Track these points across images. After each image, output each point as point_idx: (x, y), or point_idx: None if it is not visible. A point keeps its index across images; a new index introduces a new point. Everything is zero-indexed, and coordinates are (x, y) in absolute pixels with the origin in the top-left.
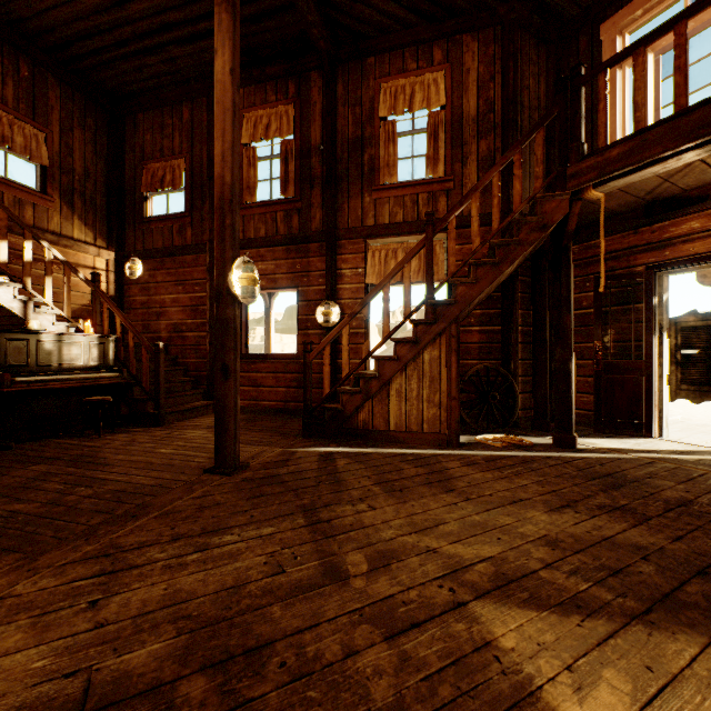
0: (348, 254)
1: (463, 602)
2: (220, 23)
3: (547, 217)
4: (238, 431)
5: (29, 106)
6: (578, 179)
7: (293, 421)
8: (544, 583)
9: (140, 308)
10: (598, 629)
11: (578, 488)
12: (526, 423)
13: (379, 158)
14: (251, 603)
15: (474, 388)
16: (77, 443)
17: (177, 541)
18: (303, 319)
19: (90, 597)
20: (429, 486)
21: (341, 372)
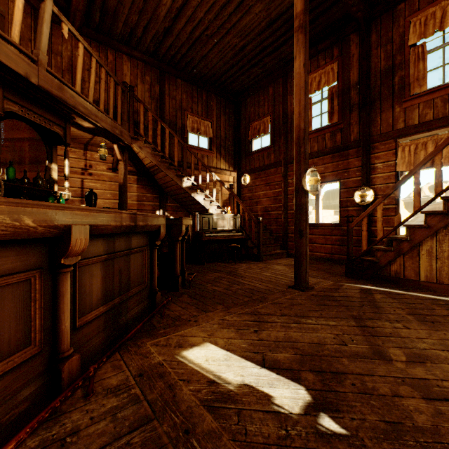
0: (380, 153)
1: None
2: (297, 41)
3: None
4: (307, 267)
5: (205, 112)
6: None
7: (337, 267)
8: None
9: (248, 200)
10: None
11: None
12: None
13: (408, 76)
14: (329, 353)
15: None
16: (227, 265)
17: (284, 316)
18: (344, 200)
19: (253, 328)
20: None
21: (374, 236)
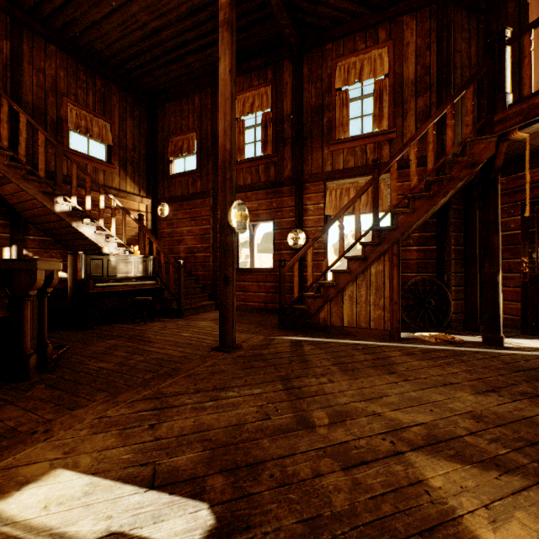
0: (311, 194)
1: (401, 452)
2: (222, 39)
3: (476, 156)
4: (234, 322)
5: (101, 107)
6: (504, 124)
7: (271, 317)
8: (468, 446)
9: (167, 237)
10: (513, 483)
11: (502, 377)
12: (458, 325)
13: (335, 119)
14: (249, 436)
15: (413, 295)
16: (131, 327)
17: (198, 393)
18: (278, 243)
19: (150, 422)
20: (375, 368)
21: (306, 282)
